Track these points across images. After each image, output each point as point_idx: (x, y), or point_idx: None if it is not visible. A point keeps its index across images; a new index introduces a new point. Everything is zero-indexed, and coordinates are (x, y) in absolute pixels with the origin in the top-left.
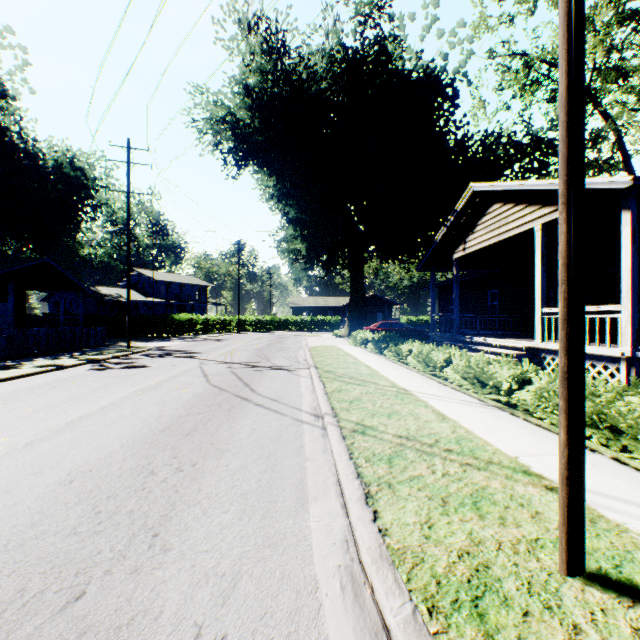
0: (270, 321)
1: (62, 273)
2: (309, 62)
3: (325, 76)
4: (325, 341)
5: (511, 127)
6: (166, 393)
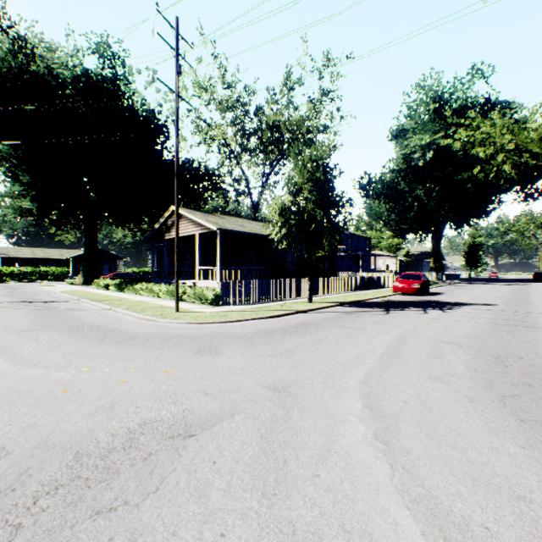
0: None
1: None
2: (58, 77)
3: (69, 84)
4: (67, 288)
5: (198, 164)
6: (0, 313)
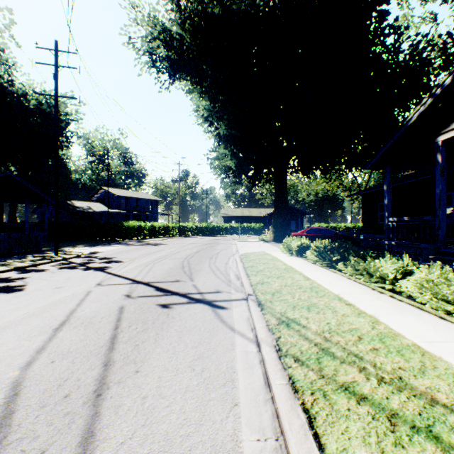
0: (205, 227)
1: (27, 186)
2: None
3: None
4: (254, 246)
5: None
6: None
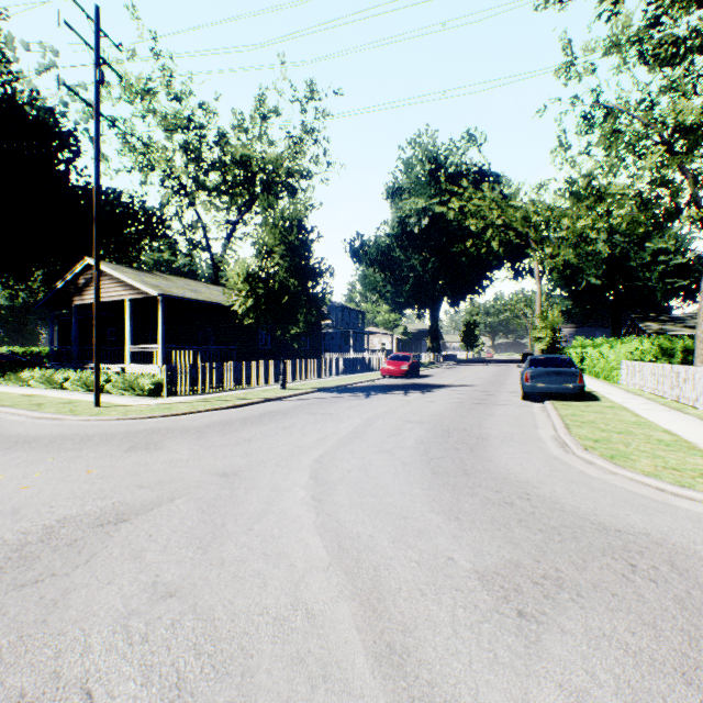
0: None
1: None
2: None
3: None
4: None
5: (130, 198)
6: None
